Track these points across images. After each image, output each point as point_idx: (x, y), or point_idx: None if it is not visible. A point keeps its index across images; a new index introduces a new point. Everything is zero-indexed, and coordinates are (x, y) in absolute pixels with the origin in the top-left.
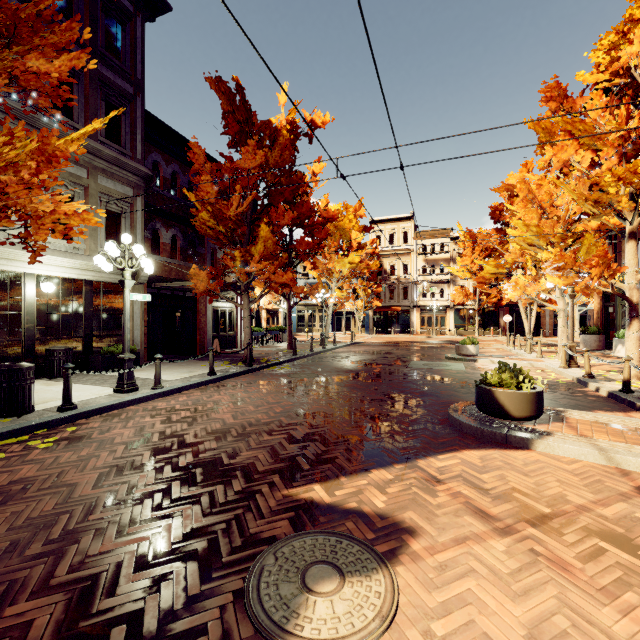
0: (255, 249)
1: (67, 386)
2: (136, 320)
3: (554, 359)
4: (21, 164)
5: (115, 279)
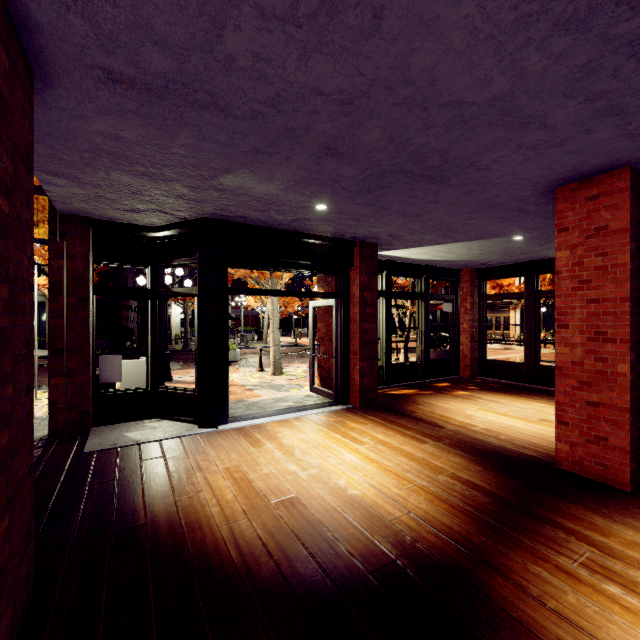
0: None
1: None
2: None
3: (249, 374)
4: None
5: None
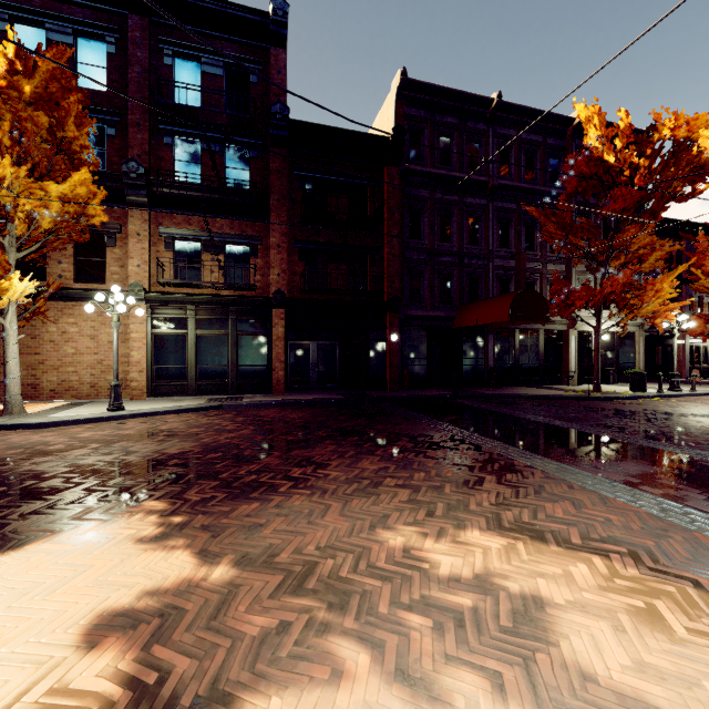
0: None
1: (660, 383)
2: (639, 354)
3: None
4: (651, 293)
5: (630, 329)
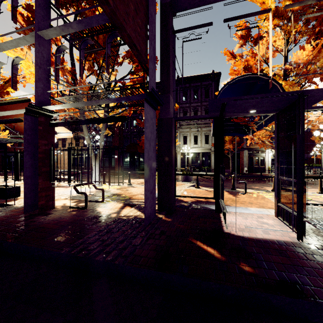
0: (226, 138)
1: None
2: (212, 161)
3: None
4: None
5: (206, 151)
